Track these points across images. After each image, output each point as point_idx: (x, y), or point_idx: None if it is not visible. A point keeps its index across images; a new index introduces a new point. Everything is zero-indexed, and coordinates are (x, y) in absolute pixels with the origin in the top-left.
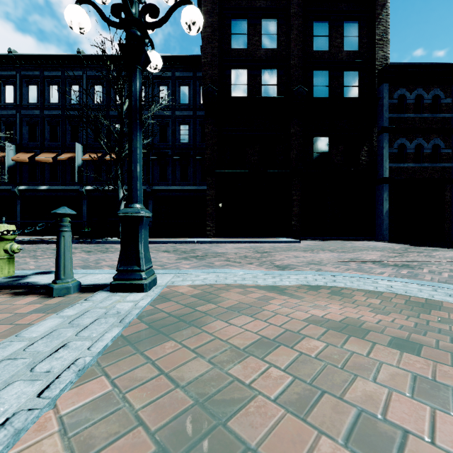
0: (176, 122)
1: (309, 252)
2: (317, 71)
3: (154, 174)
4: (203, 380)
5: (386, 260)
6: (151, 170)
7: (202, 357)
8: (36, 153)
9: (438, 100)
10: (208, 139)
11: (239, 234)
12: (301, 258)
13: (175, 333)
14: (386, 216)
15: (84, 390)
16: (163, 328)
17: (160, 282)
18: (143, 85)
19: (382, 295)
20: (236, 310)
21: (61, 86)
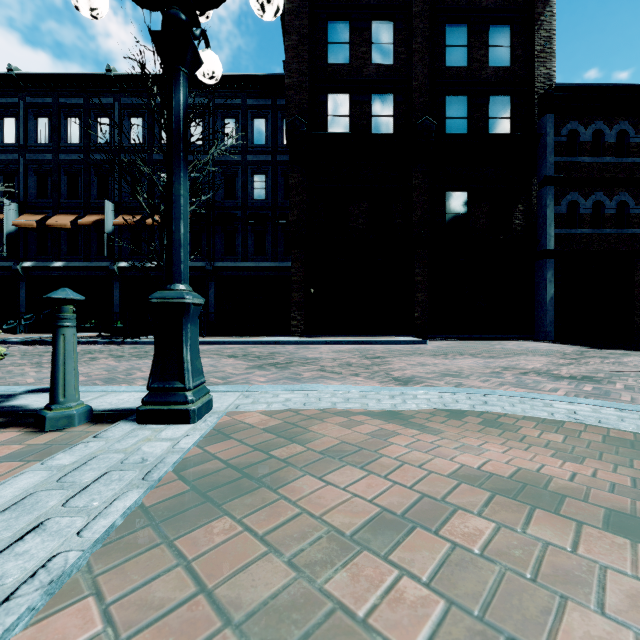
0: (248, 171)
1: (441, 357)
2: (451, 97)
3: (217, 245)
4: (278, 604)
5: (557, 369)
6: (213, 239)
7: (278, 549)
8: (48, 216)
9: (625, 137)
10: (294, 194)
11: (339, 331)
12: (431, 367)
13: (234, 500)
14: (550, 305)
15: (52, 627)
16: (214, 490)
17: (217, 405)
18: (200, 115)
19: (563, 426)
20: (336, 455)
21: (83, 119)
